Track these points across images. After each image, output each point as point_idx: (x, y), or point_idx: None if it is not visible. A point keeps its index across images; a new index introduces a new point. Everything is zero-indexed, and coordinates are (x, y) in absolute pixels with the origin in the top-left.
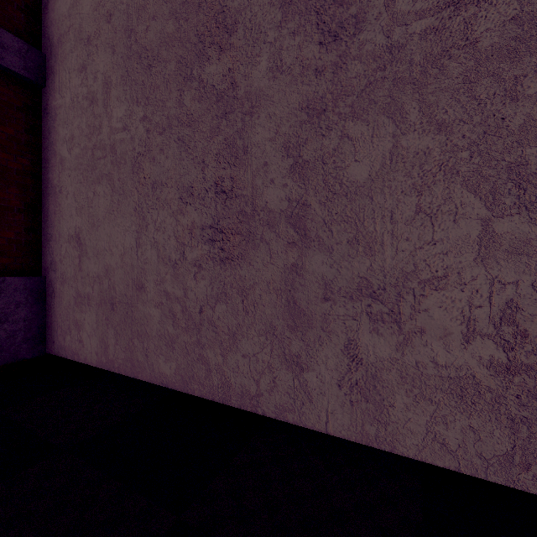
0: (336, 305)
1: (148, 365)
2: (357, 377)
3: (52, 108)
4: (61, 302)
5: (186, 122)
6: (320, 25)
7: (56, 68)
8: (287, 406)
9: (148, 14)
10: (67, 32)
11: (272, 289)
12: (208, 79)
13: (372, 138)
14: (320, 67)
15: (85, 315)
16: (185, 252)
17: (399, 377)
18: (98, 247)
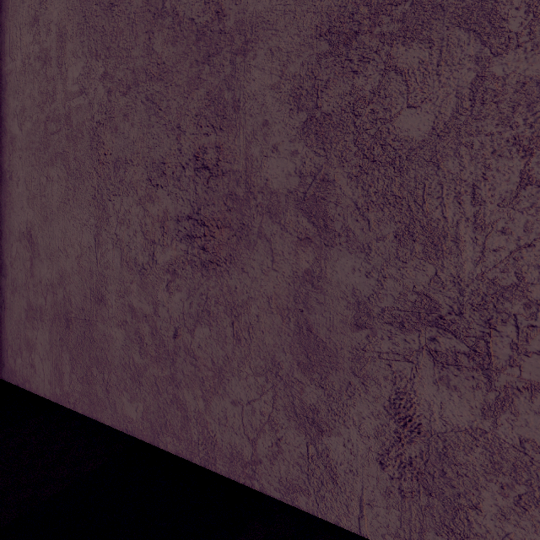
0: (376, 336)
1: (109, 403)
2: (411, 454)
3: (2, 75)
4: (12, 315)
5: (156, 74)
6: None
7: (6, 25)
8: (297, 484)
9: None
10: None
11: (274, 307)
12: (185, 11)
13: (437, 67)
14: None
15: (37, 333)
16: (155, 254)
17: (488, 462)
18: (51, 246)
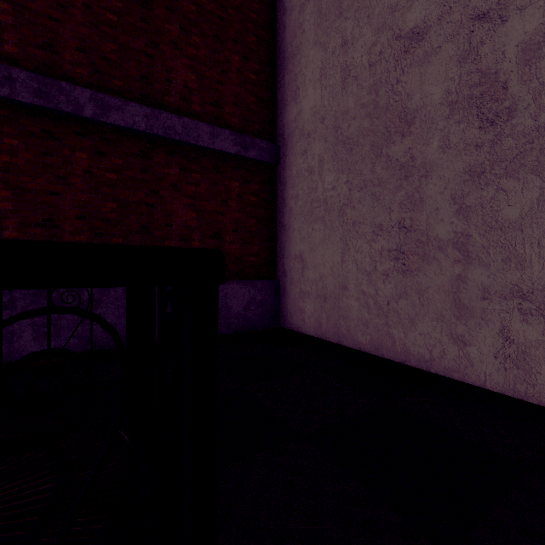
0: (493, 303)
1: (349, 337)
2: (509, 352)
3: (284, 178)
4: (290, 296)
5: (377, 183)
6: (480, 116)
7: (286, 153)
8: (453, 368)
9: (349, 116)
10: (294, 131)
11: (441, 290)
12: (393, 155)
13: (522, 189)
14: (479, 144)
15: (306, 304)
16: (377, 266)
17: (544, 354)
18: (315, 262)
